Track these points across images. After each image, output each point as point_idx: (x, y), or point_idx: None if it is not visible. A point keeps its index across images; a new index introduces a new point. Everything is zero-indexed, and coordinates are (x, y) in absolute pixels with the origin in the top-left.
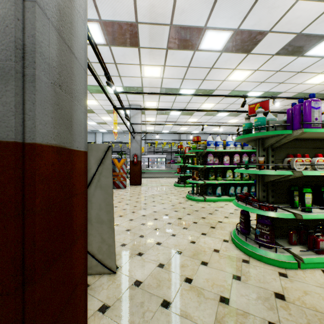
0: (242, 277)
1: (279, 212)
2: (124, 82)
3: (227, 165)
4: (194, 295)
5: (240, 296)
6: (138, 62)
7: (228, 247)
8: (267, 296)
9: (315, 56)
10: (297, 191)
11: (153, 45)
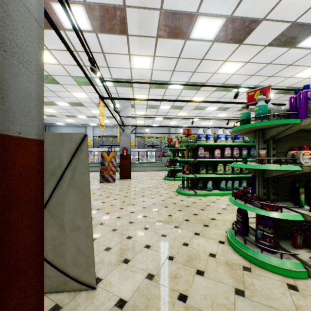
0: (246, 292)
1: (285, 213)
2: (113, 74)
3: (218, 158)
4: None
5: None
6: (127, 51)
7: (225, 250)
8: None
9: (307, 48)
10: (303, 188)
11: (142, 32)
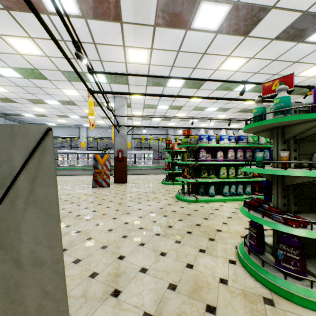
0: None
1: None
2: (106, 69)
3: (221, 161)
4: None
5: None
6: (121, 42)
7: (238, 273)
8: None
9: None
10: None
11: (138, 19)
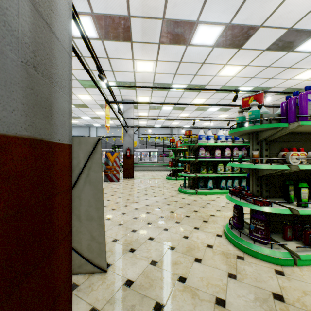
0: (238, 276)
1: (275, 208)
2: (117, 77)
3: (218, 158)
4: (189, 297)
5: (236, 298)
6: (131, 56)
7: (222, 242)
8: (265, 297)
9: (305, 52)
10: (292, 186)
11: (146, 39)
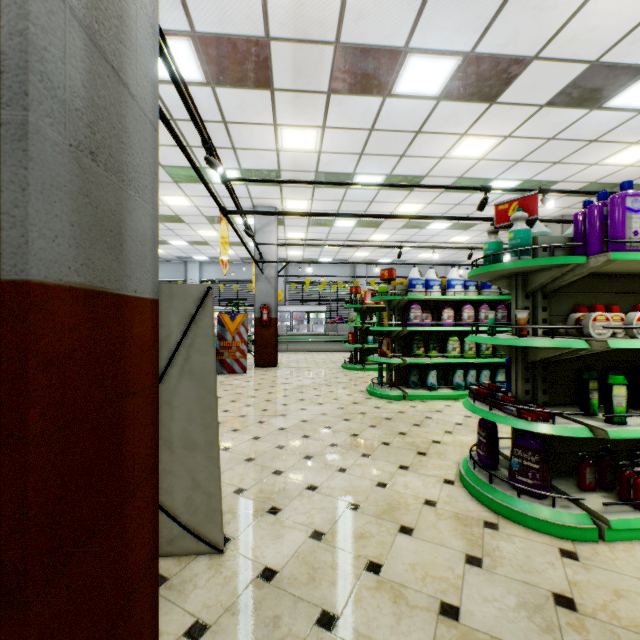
0: (485, 560)
1: (560, 425)
2: (242, 161)
3: (449, 326)
4: (387, 601)
5: (482, 603)
6: (271, 119)
7: (454, 495)
8: (539, 602)
9: (626, 110)
10: (596, 381)
11: (301, 85)
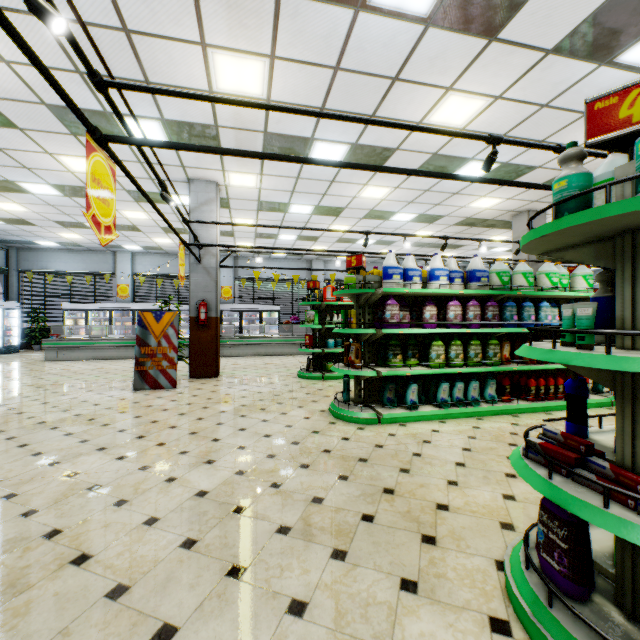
0: None
1: None
2: (164, 106)
3: (432, 328)
4: None
5: None
6: (196, 32)
7: None
8: None
9: (635, 69)
10: None
11: None
